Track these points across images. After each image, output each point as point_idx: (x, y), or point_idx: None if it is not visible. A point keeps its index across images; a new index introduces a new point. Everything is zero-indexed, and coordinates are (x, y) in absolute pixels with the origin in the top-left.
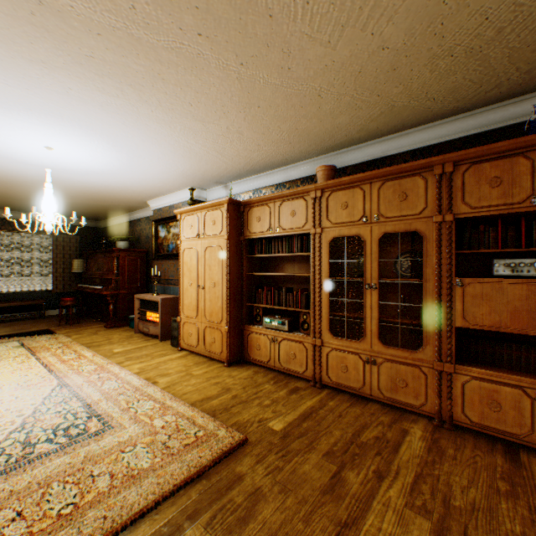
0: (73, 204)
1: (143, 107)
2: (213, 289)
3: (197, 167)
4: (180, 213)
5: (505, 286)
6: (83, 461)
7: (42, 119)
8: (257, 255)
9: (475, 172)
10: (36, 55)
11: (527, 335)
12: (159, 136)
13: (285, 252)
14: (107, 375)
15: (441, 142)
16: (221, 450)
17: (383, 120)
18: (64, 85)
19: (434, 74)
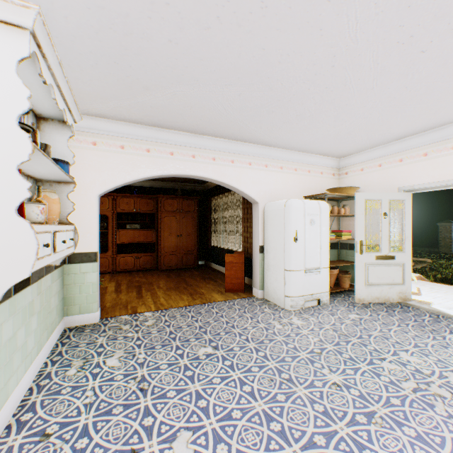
0: None
1: None
2: None
3: None
4: None
5: (130, 231)
6: None
7: None
8: None
9: (123, 200)
10: None
11: (134, 244)
12: None
13: None
14: None
15: None
16: None
17: None
18: None
19: None
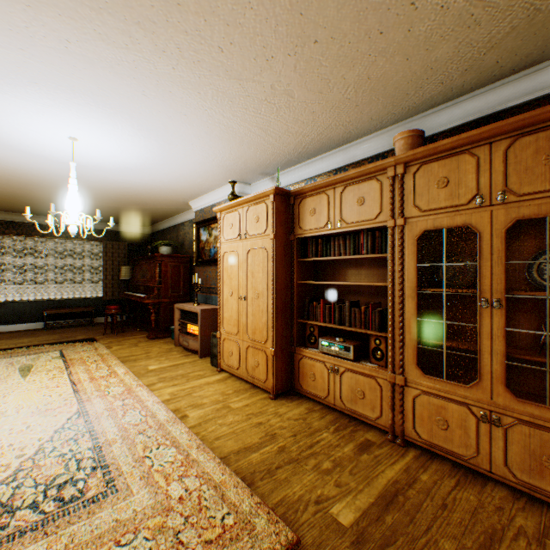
0: (117, 209)
1: (161, 63)
2: (257, 301)
3: (237, 154)
4: (219, 211)
5: None
6: None
7: (53, 97)
8: (311, 259)
9: None
10: None
11: None
12: (188, 110)
13: (348, 254)
14: (132, 402)
15: None
16: None
17: (512, 44)
18: (59, 36)
19: None
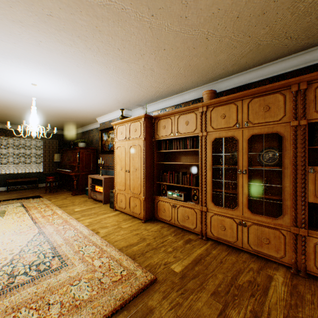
0: (53, 121)
1: (88, 53)
2: (135, 172)
3: (125, 95)
4: (115, 125)
5: None
6: (44, 290)
7: (27, 64)
8: (163, 151)
9: None
10: (15, 16)
11: None
12: (100, 74)
13: (181, 148)
14: (68, 226)
15: (293, 70)
16: (138, 287)
17: (251, 56)
18: (36, 39)
19: (294, 15)
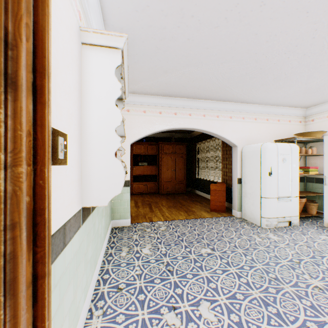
0: None
1: None
2: None
3: None
4: None
5: (141, 167)
6: None
7: None
8: None
9: (136, 146)
10: None
11: (143, 176)
12: None
13: None
14: None
15: None
16: None
17: None
18: None
19: None
